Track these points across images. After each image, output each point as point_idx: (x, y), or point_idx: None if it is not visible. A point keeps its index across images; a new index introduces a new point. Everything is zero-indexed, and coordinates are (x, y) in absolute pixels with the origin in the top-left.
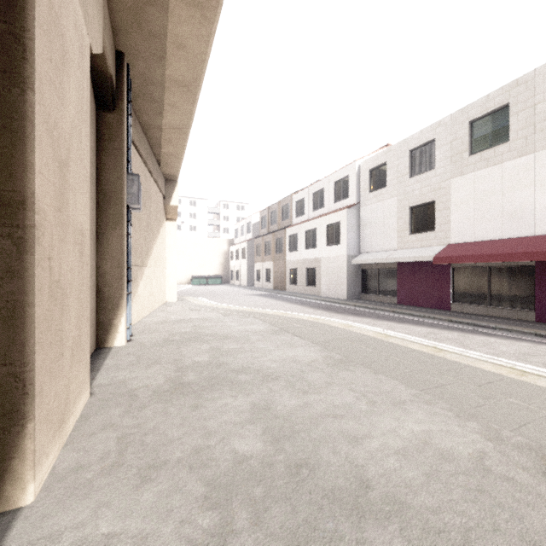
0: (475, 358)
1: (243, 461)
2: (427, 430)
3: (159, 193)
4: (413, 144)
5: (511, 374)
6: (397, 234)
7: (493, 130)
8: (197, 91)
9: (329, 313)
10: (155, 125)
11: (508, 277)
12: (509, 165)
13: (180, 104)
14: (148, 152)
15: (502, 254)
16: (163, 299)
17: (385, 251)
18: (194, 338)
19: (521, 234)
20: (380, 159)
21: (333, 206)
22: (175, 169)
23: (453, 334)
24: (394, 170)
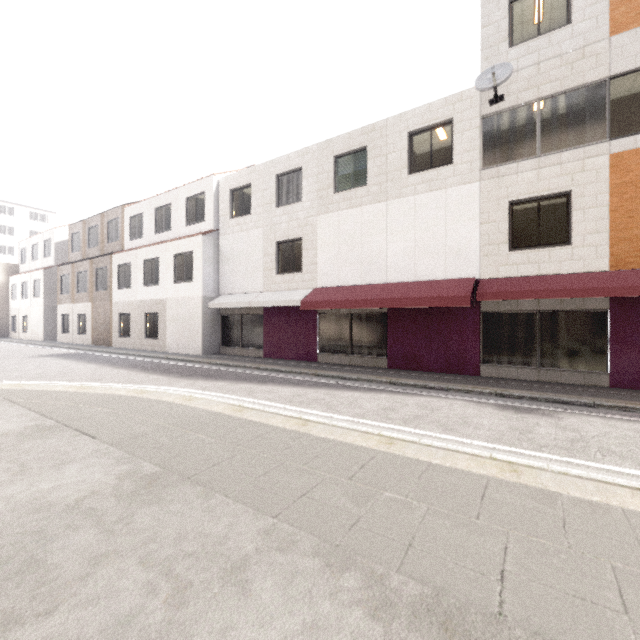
0: (344, 427)
1: None
2: None
3: None
4: (280, 168)
5: (380, 444)
6: (264, 273)
7: (354, 170)
8: None
9: (170, 378)
10: None
11: (367, 324)
12: (368, 210)
13: None
14: None
15: (363, 300)
16: None
17: (249, 293)
18: None
19: (377, 281)
20: (244, 179)
21: (184, 230)
22: None
23: (320, 393)
24: (260, 195)
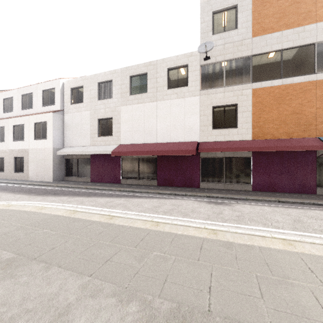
0: (133, 218)
1: None
2: None
3: None
4: (100, 79)
5: (152, 226)
6: (90, 135)
7: (140, 84)
8: None
9: (30, 196)
10: None
11: (147, 163)
12: (147, 105)
13: None
14: None
15: (144, 151)
16: None
17: (82, 146)
18: None
19: (152, 141)
20: (79, 83)
21: (41, 109)
22: None
23: (121, 200)
24: (88, 92)
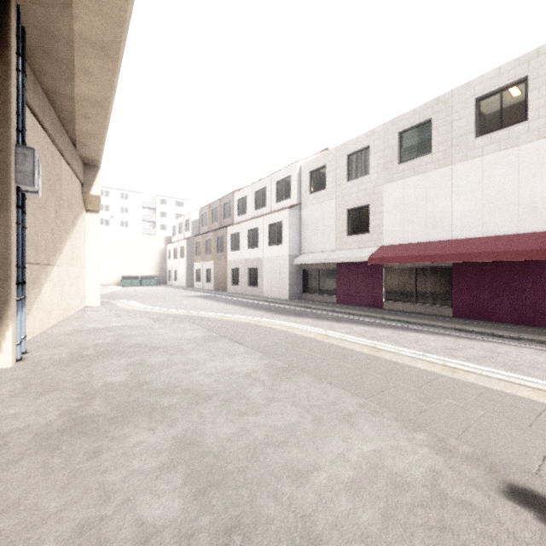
0: (411, 357)
1: (151, 538)
2: (377, 449)
3: (76, 179)
4: (350, 149)
5: (444, 371)
6: (336, 235)
7: (419, 141)
8: (118, 58)
9: (271, 314)
10: (65, 95)
11: (431, 277)
12: (432, 175)
13: (96, 71)
14: (58, 127)
15: (427, 256)
16: (81, 304)
17: (324, 251)
18: (113, 351)
19: (441, 238)
20: (320, 162)
21: (275, 206)
22: (96, 152)
23: (388, 332)
24: (333, 173)
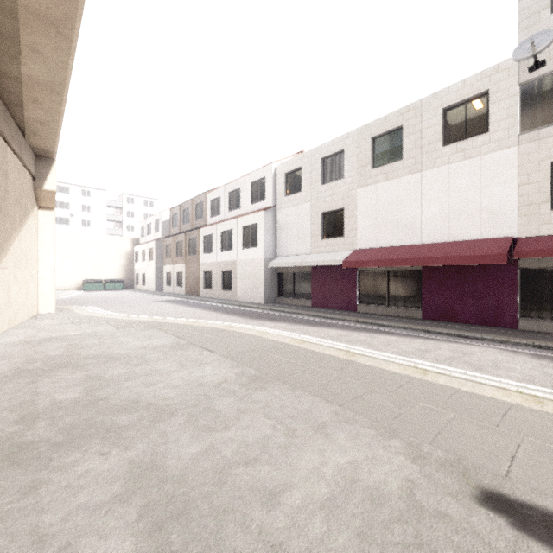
0: (384, 360)
1: None
2: (353, 460)
3: (25, 171)
4: (325, 153)
5: (415, 373)
6: (311, 238)
7: (390, 148)
8: (72, 37)
9: (245, 319)
10: (10, 74)
11: (402, 280)
12: (403, 181)
13: (47, 50)
14: (2, 111)
15: (398, 260)
16: (32, 311)
17: (300, 255)
18: (66, 363)
19: (412, 242)
20: (296, 164)
21: (249, 208)
22: (49, 142)
23: (361, 335)
24: (308, 176)
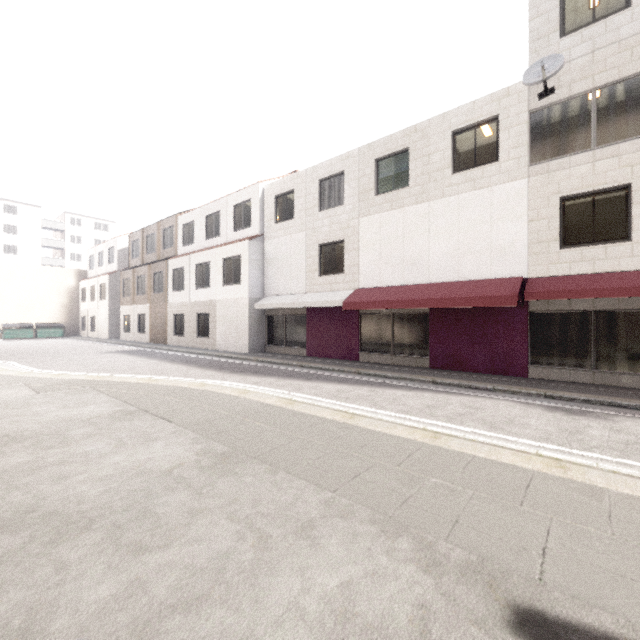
0: (389, 422)
1: None
2: (347, 580)
3: None
4: (322, 174)
5: (425, 438)
6: (306, 275)
7: (396, 172)
8: None
9: (223, 374)
10: None
11: (409, 324)
12: (409, 211)
13: None
14: None
15: (405, 301)
16: None
17: (293, 294)
18: None
19: (419, 281)
20: (288, 186)
21: (232, 236)
22: None
23: (363, 390)
24: (303, 200)
